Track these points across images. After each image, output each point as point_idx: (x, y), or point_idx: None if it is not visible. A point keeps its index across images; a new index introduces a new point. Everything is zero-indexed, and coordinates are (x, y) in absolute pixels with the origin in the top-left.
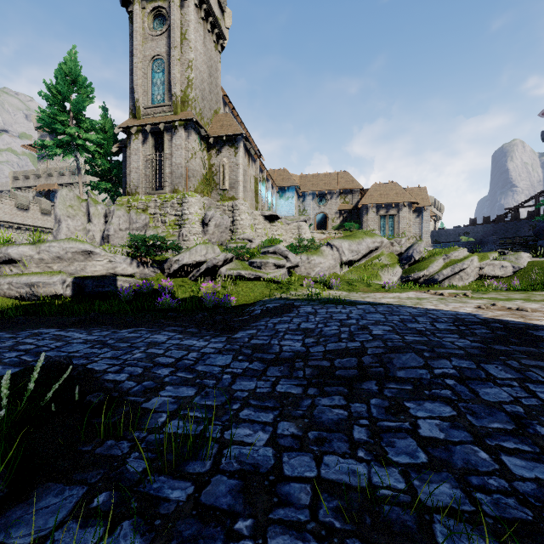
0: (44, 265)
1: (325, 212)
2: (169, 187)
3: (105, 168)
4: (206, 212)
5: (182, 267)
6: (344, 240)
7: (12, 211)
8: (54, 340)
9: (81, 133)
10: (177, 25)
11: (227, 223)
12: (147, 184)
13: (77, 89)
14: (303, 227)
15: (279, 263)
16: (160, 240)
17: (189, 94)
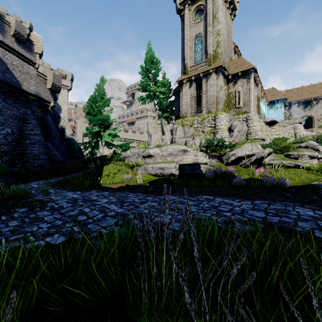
0: (163, 158)
1: (310, 115)
2: (205, 110)
3: (165, 106)
4: (231, 123)
5: (237, 158)
6: None
7: (122, 133)
8: (229, 205)
9: (157, 89)
10: (210, 12)
11: (245, 129)
12: (191, 111)
13: (155, 67)
14: (298, 127)
15: (313, 155)
16: (221, 141)
17: (218, 51)
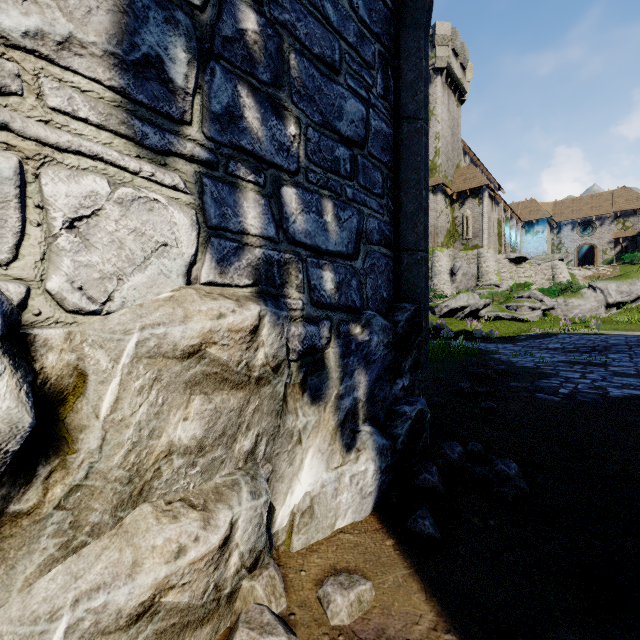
0: None
1: (591, 243)
2: None
3: None
4: (454, 263)
5: (450, 310)
6: (611, 282)
7: None
8: None
9: None
10: None
11: (473, 271)
12: None
13: None
14: (558, 266)
15: (534, 306)
16: (433, 291)
17: (437, 162)
